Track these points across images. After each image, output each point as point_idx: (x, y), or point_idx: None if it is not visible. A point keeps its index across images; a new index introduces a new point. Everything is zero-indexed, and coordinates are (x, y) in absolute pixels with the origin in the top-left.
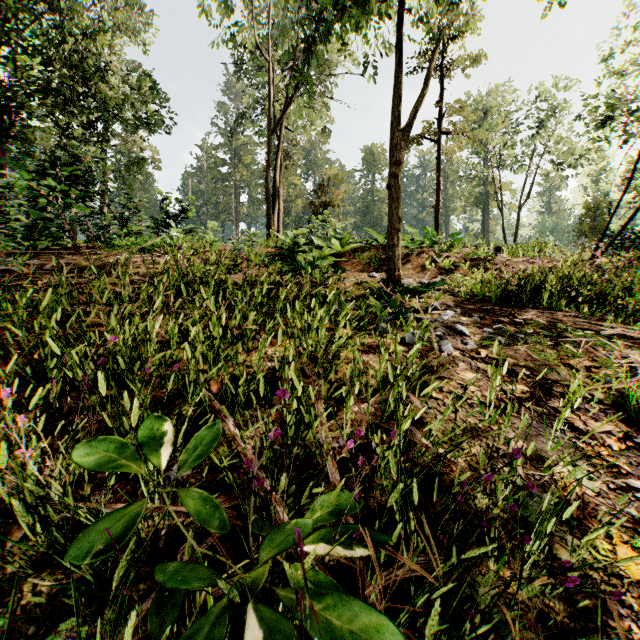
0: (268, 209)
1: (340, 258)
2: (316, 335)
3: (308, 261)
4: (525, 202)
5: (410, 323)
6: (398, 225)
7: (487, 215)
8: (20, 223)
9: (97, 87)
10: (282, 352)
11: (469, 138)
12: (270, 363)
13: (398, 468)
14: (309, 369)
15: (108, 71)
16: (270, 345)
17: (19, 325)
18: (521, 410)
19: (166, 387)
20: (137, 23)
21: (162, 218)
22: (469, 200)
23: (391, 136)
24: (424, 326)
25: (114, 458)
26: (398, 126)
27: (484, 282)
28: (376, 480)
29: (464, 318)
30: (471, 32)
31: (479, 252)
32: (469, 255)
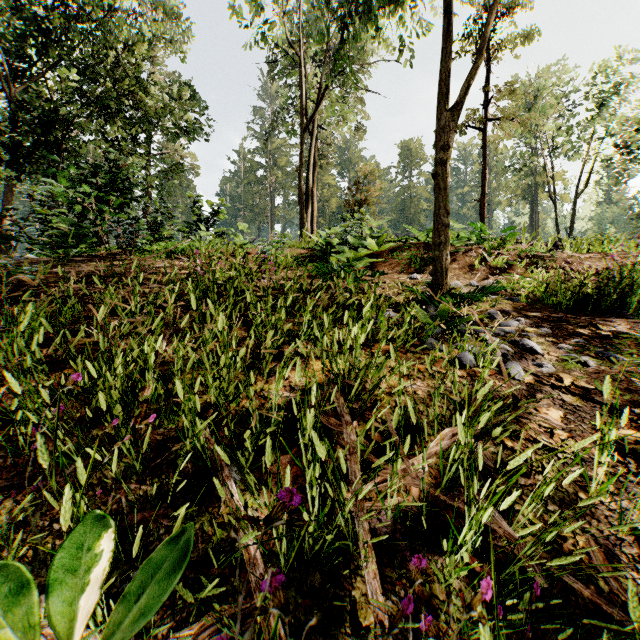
0: (301, 209)
1: (377, 258)
2: (350, 357)
3: (342, 262)
4: (582, 191)
5: (466, 339)
6: (446, 219)
7: (536, 208)
8: (54, 231)
9: (139, 98)
10: (308, 377)
11: (520, 123)
12: (292, 394)
13: (470, 571)
14: (340, 404)
15: (149, 82)
16: (294, 368)
17: (3, 347)
18: (639, 471)
19: (164, 426)
20: (178, 35)
21: (195, 222)
22: (515, 192)
23: (437, 117)
24: (491, 348)
25: (6, 614)
26: (446, 104)
27: (550, 284)
28: (438, 593)
29: (531, 329)
30: (522, 6)
31: (536, 248)
32: (524, 252)
